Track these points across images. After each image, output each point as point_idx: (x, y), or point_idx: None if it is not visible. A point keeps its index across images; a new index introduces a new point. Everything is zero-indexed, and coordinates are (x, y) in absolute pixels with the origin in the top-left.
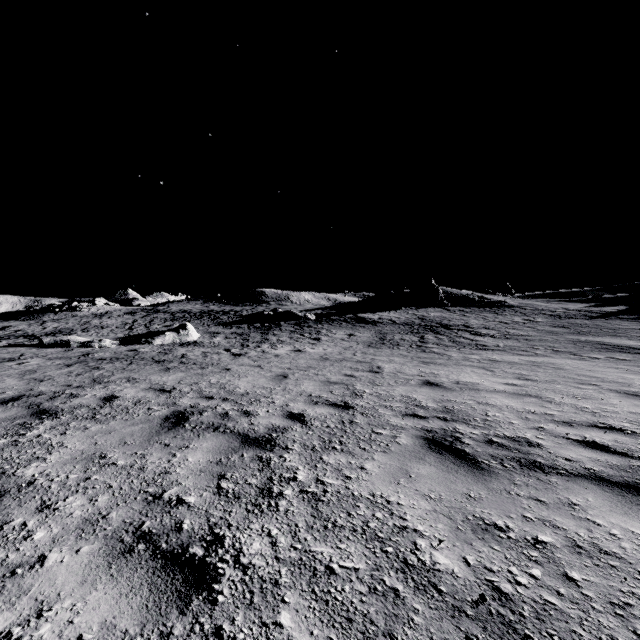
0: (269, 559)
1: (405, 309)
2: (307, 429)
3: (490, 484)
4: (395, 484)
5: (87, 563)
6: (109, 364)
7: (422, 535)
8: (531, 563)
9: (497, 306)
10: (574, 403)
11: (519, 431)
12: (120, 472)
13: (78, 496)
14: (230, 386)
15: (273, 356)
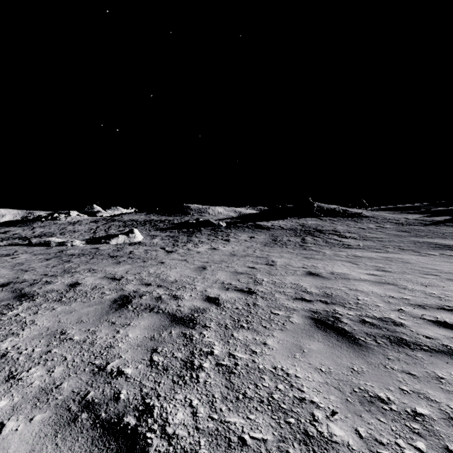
0: (190, 429)
1: (290, 219)
2: (221, 310)
3: (368, 359)
4: (292, 358)
5: (37, 432)
6: (77, 258)
7: (318, 406)
8: (415, 436)
9: (356, 216)
10: (423, 290)
11: (385, 312)
12: (75, 346)
13: (39, 367)
14: (163, 275)
15: (195, 253)
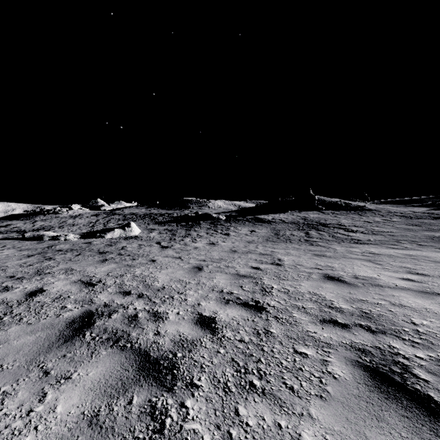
0: None
1: (291, 212)
2: (218, 344)
3: None
4: None
5: None
6: (61, 255)
7: None
8: None
9: (359, 210)
10: None
11: None
12: None
13: None
14: (150, 279)
15: (192, 248)
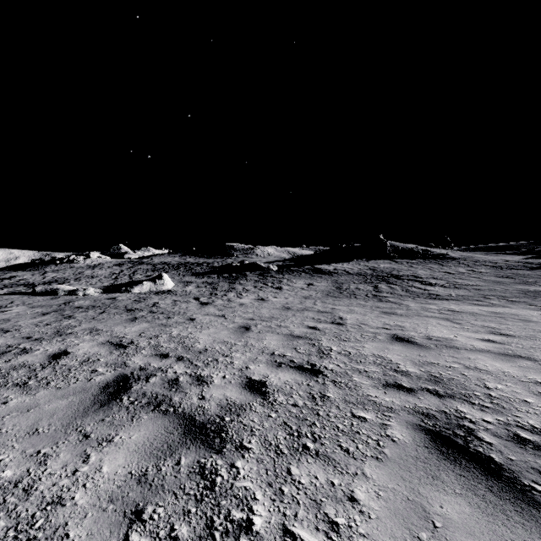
0: None
1: (357, 261)
2: (269, 408)
3: None
4: None
5: None
6: (82, 313)
7: None
8: None
9: (440, 258)
10: None
11: None
12: None
13: None
14: (189, 340)
15: (238, 305)
